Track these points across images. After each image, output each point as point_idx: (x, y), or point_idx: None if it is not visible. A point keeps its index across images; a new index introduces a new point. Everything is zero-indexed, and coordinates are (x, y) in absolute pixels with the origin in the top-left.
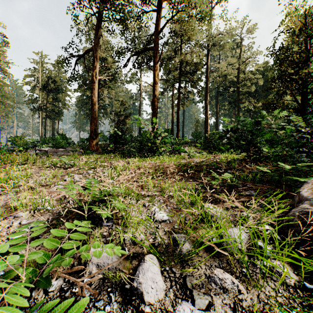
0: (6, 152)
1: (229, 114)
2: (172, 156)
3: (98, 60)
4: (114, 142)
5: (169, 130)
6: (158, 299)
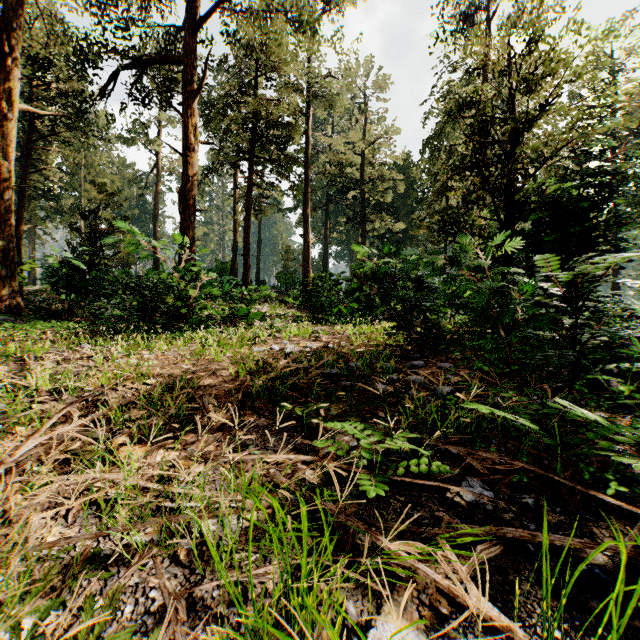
0: None
1: (347, 241)
2: (232, 331)
3: (18, 58)
4: (66, 290)
5: (227, 264)
6: None
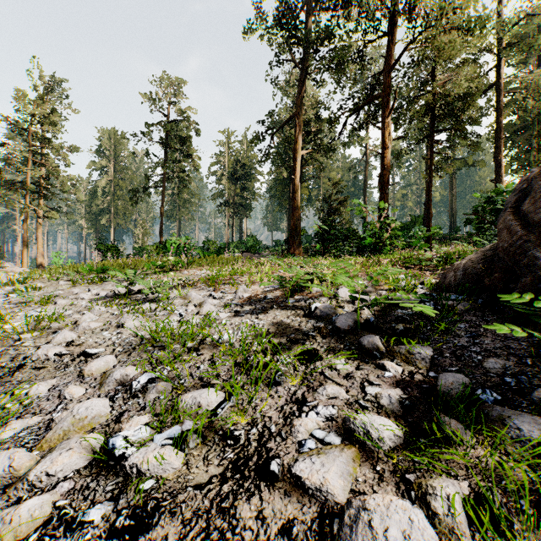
0: (213, 255)
1: None
2: None
3: (300, 129)
4: (322, 241)
5: (420, 218)
6: (346, 297)
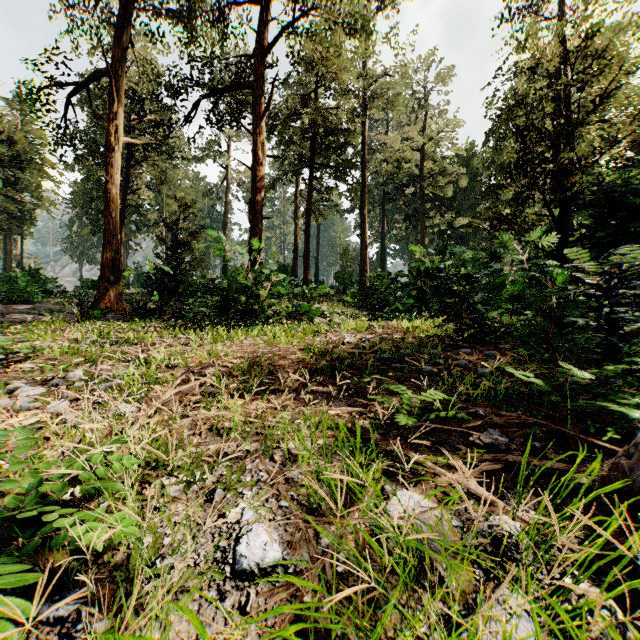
0: None
1: (406, 239)
2: (295, 326)
3: (121, 99)
4: (159, 291)
5: (288, 266)
6: None
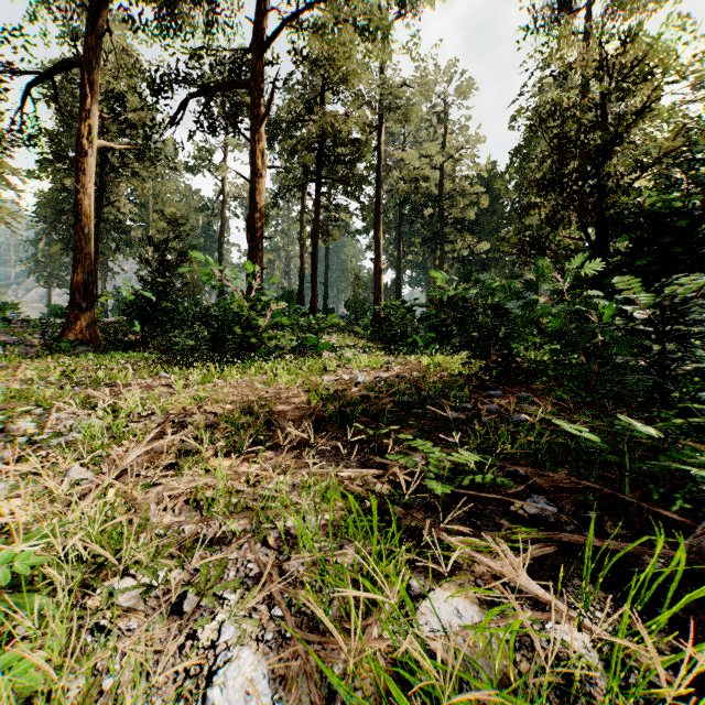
0: None
1: (423, 265)
2: (301, 361)
3: (95, 95)
4: (141, 321)
5: (294, 293)
6: None
